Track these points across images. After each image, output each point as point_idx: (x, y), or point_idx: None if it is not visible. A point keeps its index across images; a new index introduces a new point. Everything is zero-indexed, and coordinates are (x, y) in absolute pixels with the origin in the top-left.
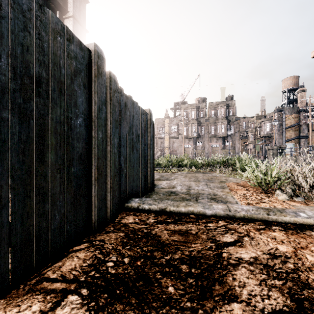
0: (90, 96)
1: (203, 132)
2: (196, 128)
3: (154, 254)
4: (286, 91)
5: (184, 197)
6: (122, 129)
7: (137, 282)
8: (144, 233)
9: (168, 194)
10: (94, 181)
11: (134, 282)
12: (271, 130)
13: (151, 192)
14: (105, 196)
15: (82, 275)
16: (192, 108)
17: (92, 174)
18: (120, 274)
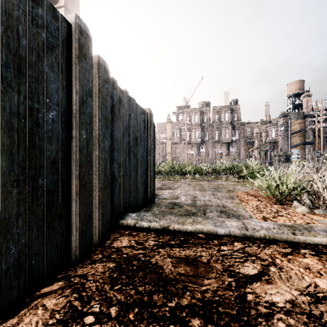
0: (68, 84)
1: (207, 137)
2: (200, 133)
3: (153, 299)
4: (291, 95)
5: (190, 211)
6: (115, 130)
7: None
8: (142, 262)
9: (170, 206)
10: (75, 196)
11: None
12: (276, 136)
13: (151, 204)
14: (91, 214)
15: None
16: (195, 112)
17: (72, 187)
18: None
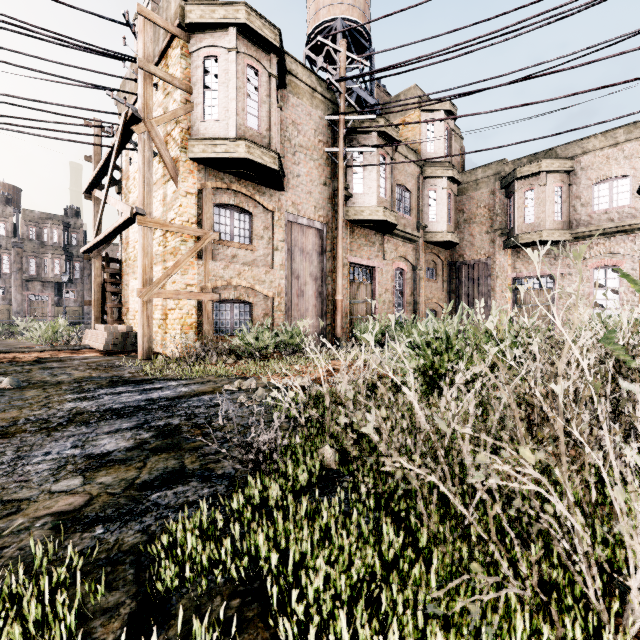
0: None
1: (9, 267)
2: None
3: None
4: None
5: None
6: None
7: None
8: None
9: None
10: None
11: None
12: None
13: None
14: None
15: None
16: None
17: None
18: None
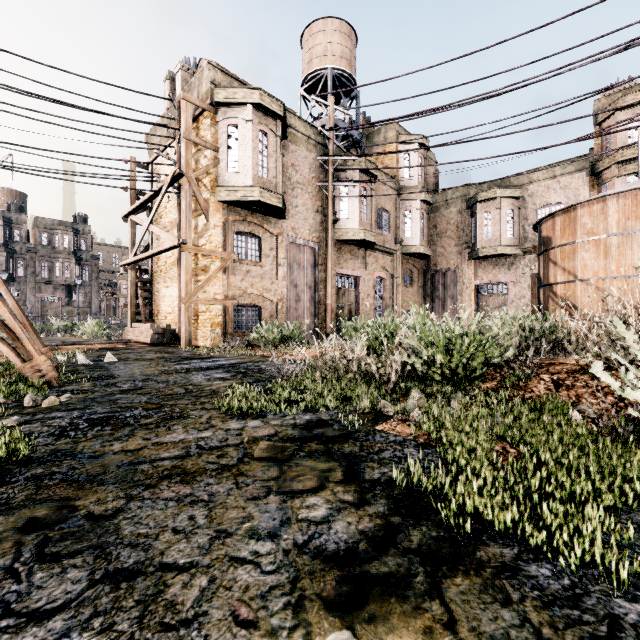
0: None
1: (23, 271)
2: (5, 262)
3: None
4: None
5: None
6: None
7: None
8: None
9: None
10: None
11: None
12: None
13: None
14: None
15: None
16: None
17: None
18: None
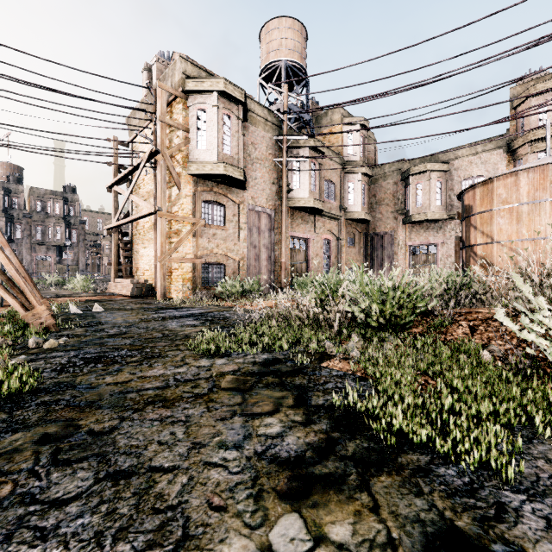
0: None
1: (20, 234)
2: (5, 226)
3: None
4: None
5: None
6: None
7: None
8: None
9: None
10: None
11: None
12: None
13: None
14: None
15: None
16: None
17: None
18: None
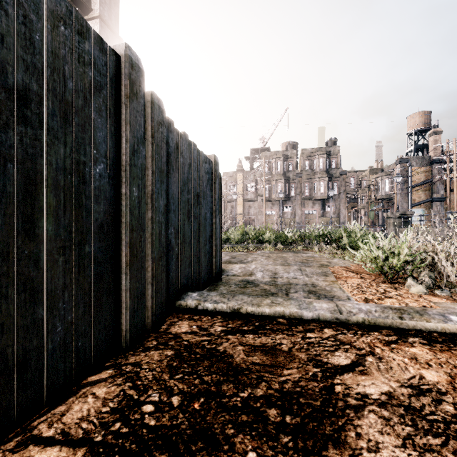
0: (117, 130)
1: (294, 192)
2: (284, 187)
3: (222, 389)
4: (412, 132)
5: (268, 290)
6: (172, 185)
7: (192, 443)
8: (207, 350)
9: (242, 285)
10: (125, 267)
11: (187, 444)
12: (391, 190)
13: (217, 282)
14: (143, 291)
15: (98, 430)
16: (276, 157)
17: (122, 256)
18: (165, 427)
